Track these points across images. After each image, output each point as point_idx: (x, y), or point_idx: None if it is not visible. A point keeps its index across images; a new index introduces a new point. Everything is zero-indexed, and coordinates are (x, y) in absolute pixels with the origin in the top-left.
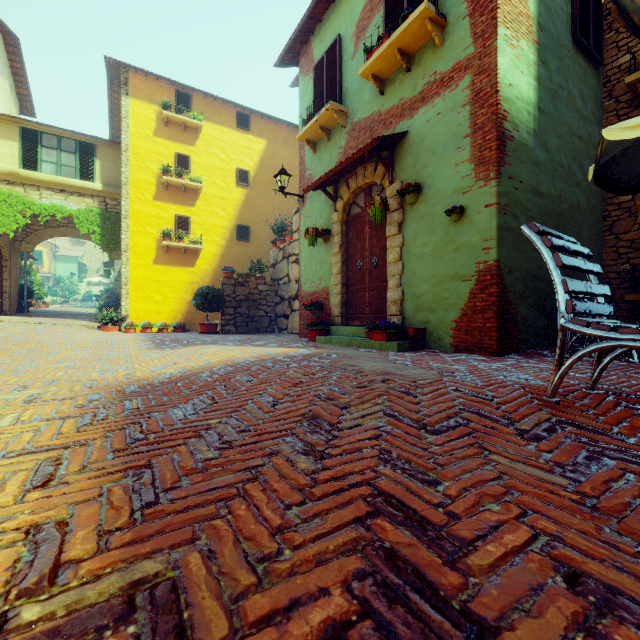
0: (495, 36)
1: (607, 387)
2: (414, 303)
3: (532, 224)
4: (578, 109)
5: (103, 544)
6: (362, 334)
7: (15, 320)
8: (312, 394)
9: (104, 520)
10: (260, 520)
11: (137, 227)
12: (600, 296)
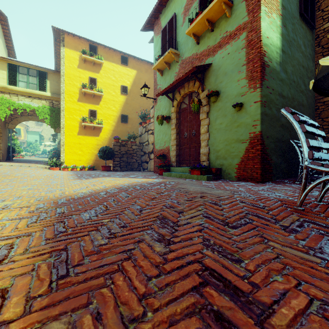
0: (259, 11)
1: (327, 200)
2: (215, 155)
3: (287, 108)
4: (302, 51)
5: (28, 308)
6: (187, 171)
7: (5, 164)
8: (162, 204)
9: (32, 289)
10: (132, 288)
11: (69, 115)
12: (325, 149)
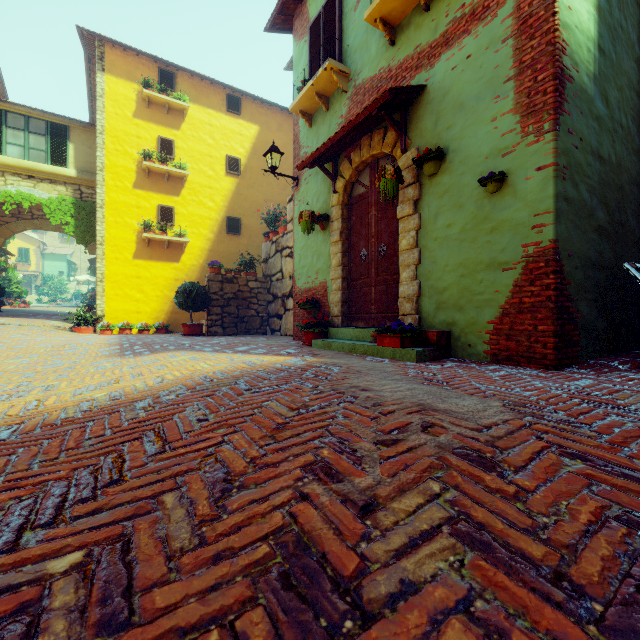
0: None
1: None
2: (434, 299)
3: None
4: (637, 59)
5: None
6: (368, 338)
7: None
8: (300, 460)
9: None
10: None
11: (115, 218)
12: None
